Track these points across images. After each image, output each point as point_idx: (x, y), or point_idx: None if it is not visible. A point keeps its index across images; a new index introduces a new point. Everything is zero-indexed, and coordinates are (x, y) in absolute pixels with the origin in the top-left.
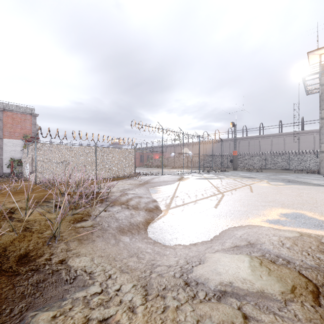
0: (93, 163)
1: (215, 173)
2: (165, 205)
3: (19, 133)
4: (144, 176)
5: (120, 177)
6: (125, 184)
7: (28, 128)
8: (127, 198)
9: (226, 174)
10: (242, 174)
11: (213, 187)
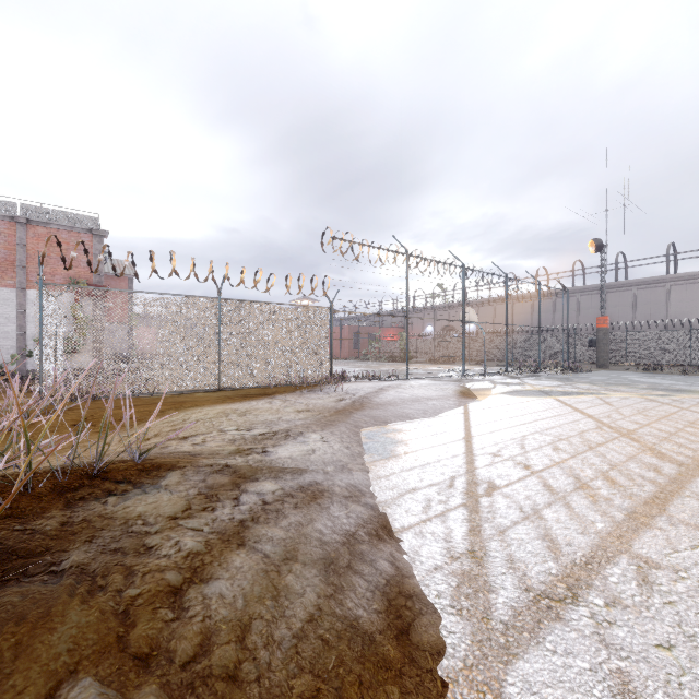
0: (212, 344)
1: (555, 376)
2: (455, 586)
3: (65, 276)
4: (356, 382)
5: (287, 386)
6: (290, 408)
7: (84, 266)
8: (218, 527)
9: (594, 381)
10: (646, 381)
11: (612, 431)
